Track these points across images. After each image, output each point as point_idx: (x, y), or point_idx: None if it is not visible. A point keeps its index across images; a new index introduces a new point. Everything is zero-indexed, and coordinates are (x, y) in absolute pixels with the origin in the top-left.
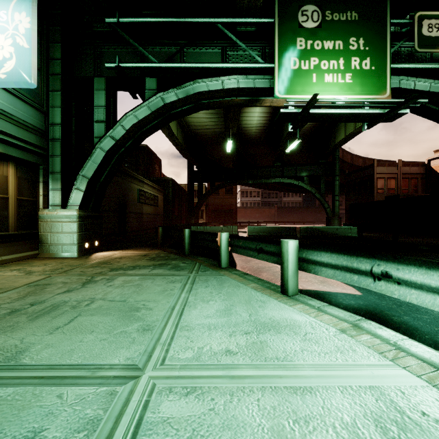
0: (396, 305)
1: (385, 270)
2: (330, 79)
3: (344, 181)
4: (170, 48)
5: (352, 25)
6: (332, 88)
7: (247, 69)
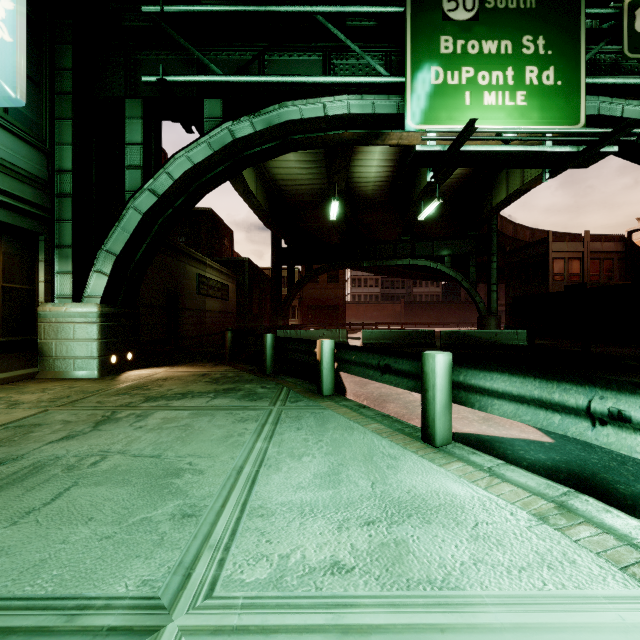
0: (616, 462)
1: (616, 408)
2: (492, 100)
3: (503, 263)
4: (243, 54)
5: (527, 15)
6: (495, 115)
7: (363, 86)
